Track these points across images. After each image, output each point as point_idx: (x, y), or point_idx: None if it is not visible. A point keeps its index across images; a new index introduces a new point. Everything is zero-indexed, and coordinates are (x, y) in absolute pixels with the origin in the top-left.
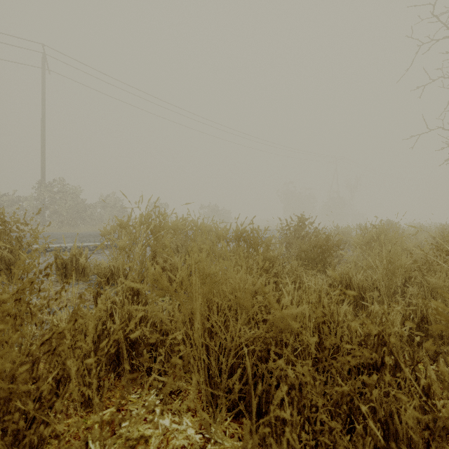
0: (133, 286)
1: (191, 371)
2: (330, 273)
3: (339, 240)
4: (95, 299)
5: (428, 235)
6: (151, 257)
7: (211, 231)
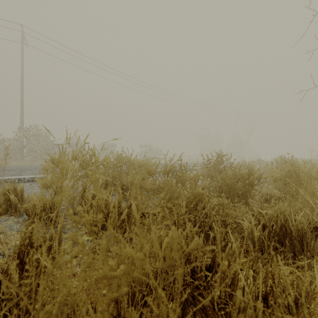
0: None
1: None
2: (264, 213)
3: (259, 174)
4: None
5: None
6: (81, 193)
7: (143, 165)
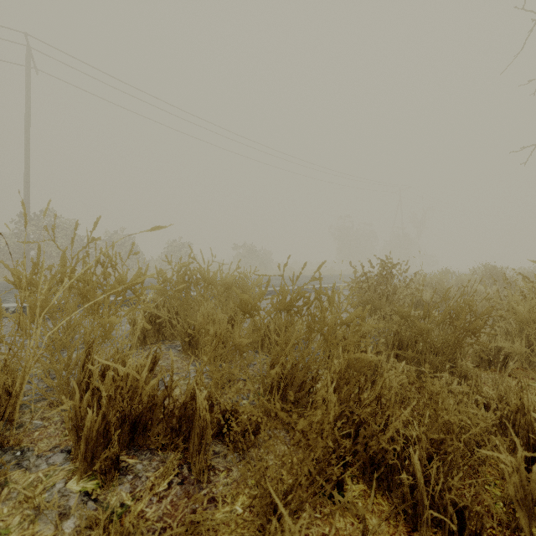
0: None
1: None
2: None
3: (487, 309)
4: None
5: None
6: (82, 358)
7: (235, 286)
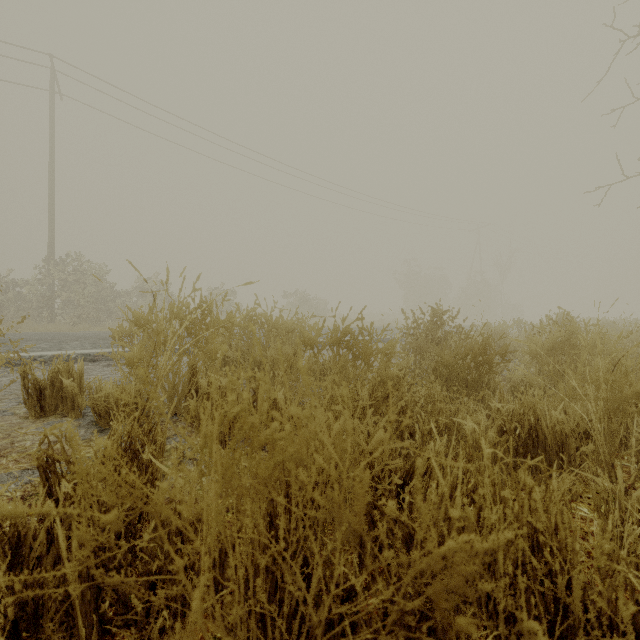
0: (12, 510)
1: (235, 632)
2: (501, 408)
3: (504, 346)
4: (43, 473)
5: (632, 336)
6: (187, 377)
7: (294, 330)
